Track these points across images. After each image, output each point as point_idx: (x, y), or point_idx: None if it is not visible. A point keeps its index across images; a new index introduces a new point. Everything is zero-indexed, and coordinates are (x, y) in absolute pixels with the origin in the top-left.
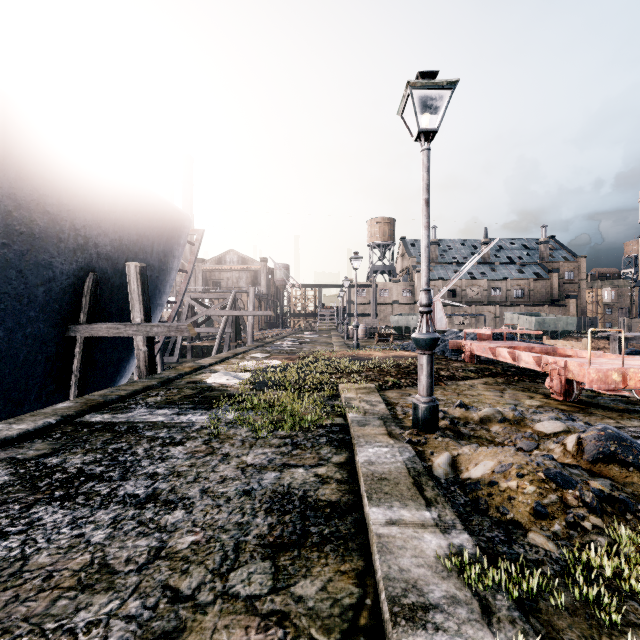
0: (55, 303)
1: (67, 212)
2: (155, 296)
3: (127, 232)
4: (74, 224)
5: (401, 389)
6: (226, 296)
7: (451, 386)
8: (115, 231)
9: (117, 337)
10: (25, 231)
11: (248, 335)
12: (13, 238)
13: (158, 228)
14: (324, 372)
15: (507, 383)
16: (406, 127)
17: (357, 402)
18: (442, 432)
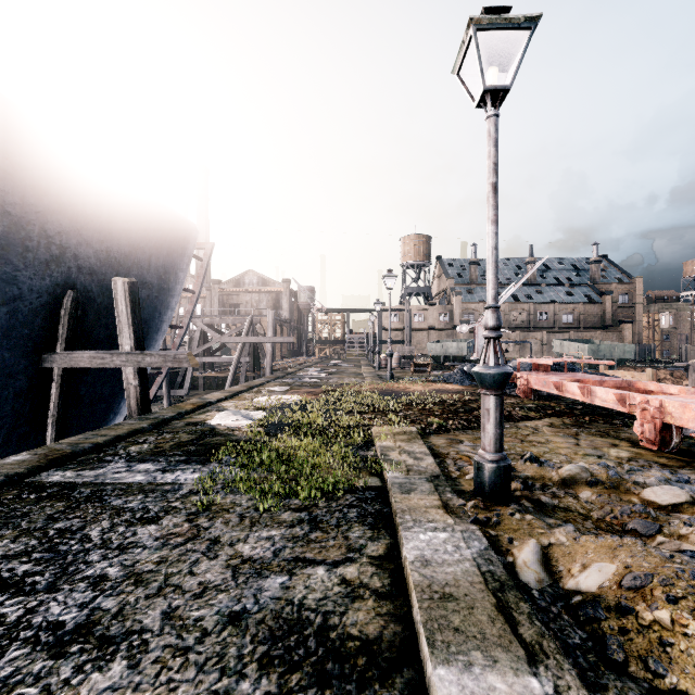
0: (23, 327)
1: (35, 214)
2: (154, 320)
3: (116, 242)
4: (45, 230)
5: (449, 433)
6: (243, 321)
7: (510, 429)
8: (101, 240)
9: (108, 368)
10: None
11: (266, 365)
12: None
13: (156, 239)
14: (353, 411)
15: (578, 425)
16: (464, 88)
17: (396, 454)
18: (516, 502)
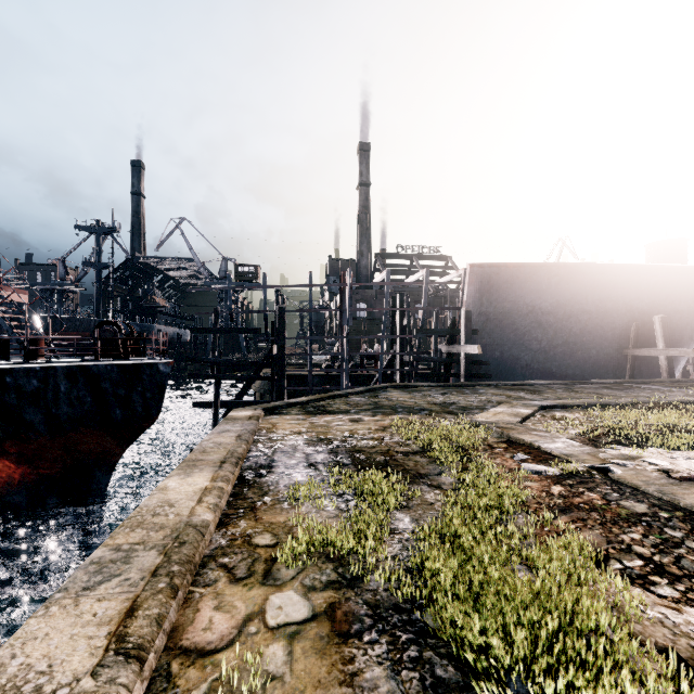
0: (616, 339)
1: (621, 297)
2: (686, 330)
3: (657, 296)
4: (624, 302)
5: None
6: None
7: None
8: (648, 298)
9: (655, 357)
10: (603, 311)
11: None
12: (598, 314)
13: (684, 286)
14: None
15: None
16: None
17: None
18: None
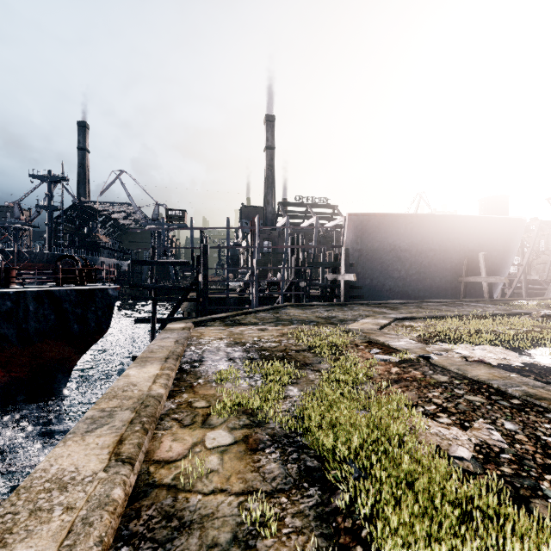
0: (453, 270)
1: (456, 239)
2: (502, 263)
3: (482, 239)
4: (459, 242)
5: None
6: None
7: None
8: (476, 240)
9: (481, 283)
10: (444, 249)
11: None
12: (441, 252)
13: (500, 232)
14: None
15: None
16: None
17: None
18: None
